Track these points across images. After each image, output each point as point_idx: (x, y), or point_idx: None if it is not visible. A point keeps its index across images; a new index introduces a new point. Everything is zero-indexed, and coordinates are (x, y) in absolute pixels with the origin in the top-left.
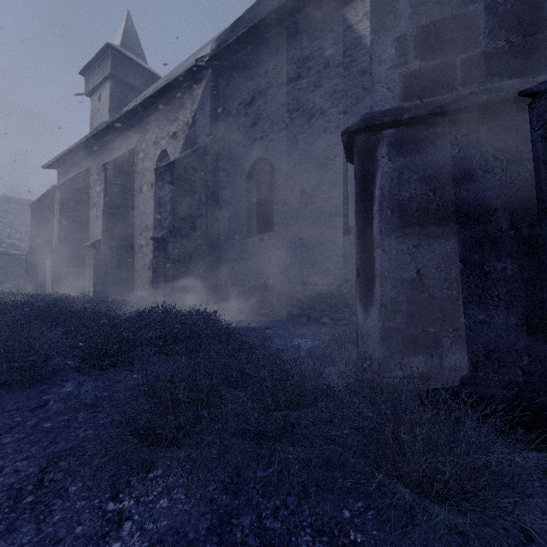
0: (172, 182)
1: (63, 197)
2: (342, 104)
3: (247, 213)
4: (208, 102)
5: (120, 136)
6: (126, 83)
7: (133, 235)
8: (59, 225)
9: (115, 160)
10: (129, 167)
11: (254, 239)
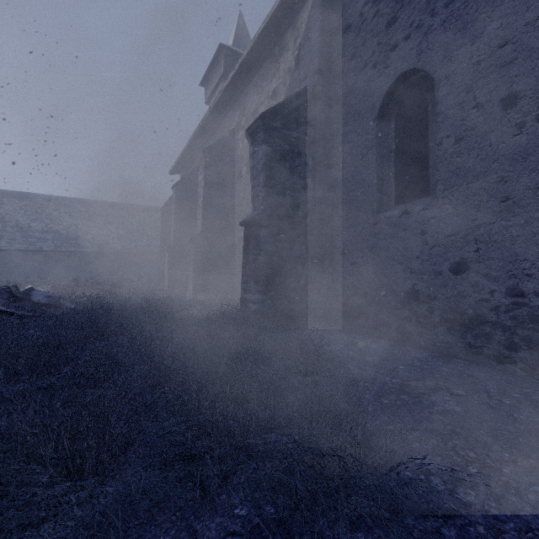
0: (265, 141)
1: (178, 196)
2: None
3: (378, 173)
4: (316, 23)
5: (222, 121)
6: None
7: (234, 227)
8: (174, 223)
9: (215, 144)
10: (229, 150)
11: (391, 214)
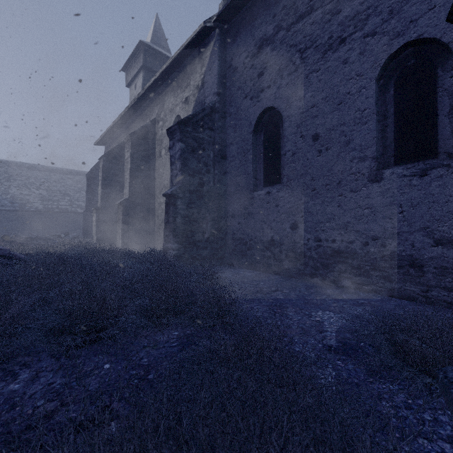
0: (181, 140)
1: (105, 166)
2: (368, 25)
3: (253, 166)
4: (215, 61)
5: (145, 110)
6: (154, 71)
7: (154, 194)
8: (102, 188)
9: (140, 129)
10: (151, 135)
11: (261, 193)
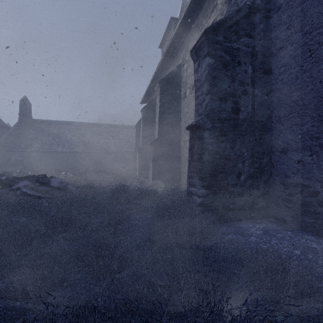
0: (208, 53)
1: (144, 116)
2: None
3: None
4: None
5: (172, 61)
6: None
7: (180, 133)
8: (142, 133)
9: (167, 76)
10: (177, 79)
11: None
